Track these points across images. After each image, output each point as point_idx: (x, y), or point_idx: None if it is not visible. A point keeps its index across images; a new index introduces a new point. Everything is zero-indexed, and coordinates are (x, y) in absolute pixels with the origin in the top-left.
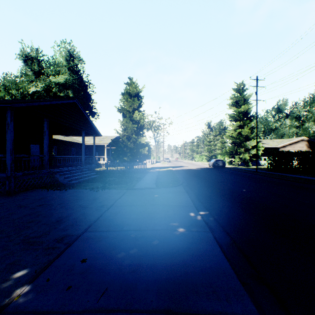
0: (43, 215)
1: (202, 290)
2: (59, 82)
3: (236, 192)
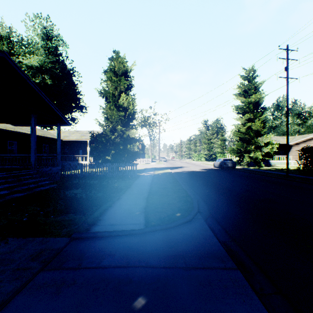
0: None
1: None
2: (32, 64)
3: None
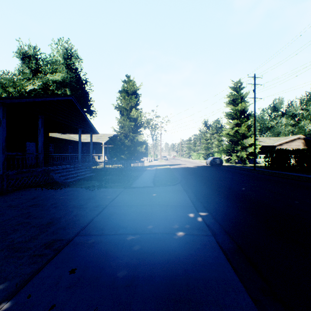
0: (34, 216)
1: (207, 310)
2: (56, 80)
3: (236, 190)
